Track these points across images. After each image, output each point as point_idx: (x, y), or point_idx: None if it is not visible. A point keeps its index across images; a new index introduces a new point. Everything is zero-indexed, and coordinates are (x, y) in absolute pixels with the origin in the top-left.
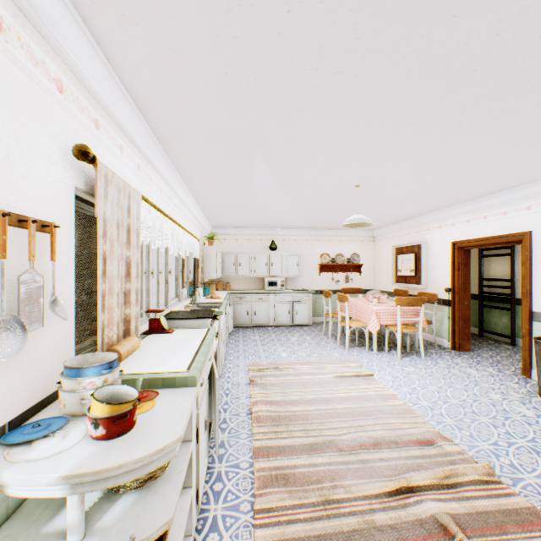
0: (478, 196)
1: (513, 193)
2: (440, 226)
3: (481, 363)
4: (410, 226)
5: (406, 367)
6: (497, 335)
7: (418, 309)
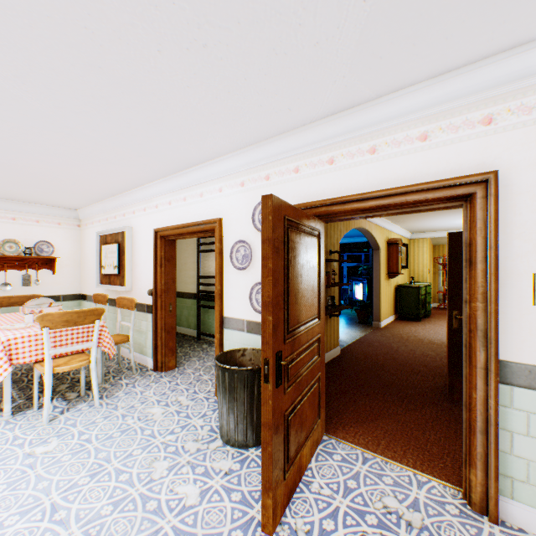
0: (175, 168)
1: (208, 169)
2: (146, 209)
3: (178, 389)
4: (116, 206)
5: (44, 444)
6: (212, 336)
7: (100, 326)
